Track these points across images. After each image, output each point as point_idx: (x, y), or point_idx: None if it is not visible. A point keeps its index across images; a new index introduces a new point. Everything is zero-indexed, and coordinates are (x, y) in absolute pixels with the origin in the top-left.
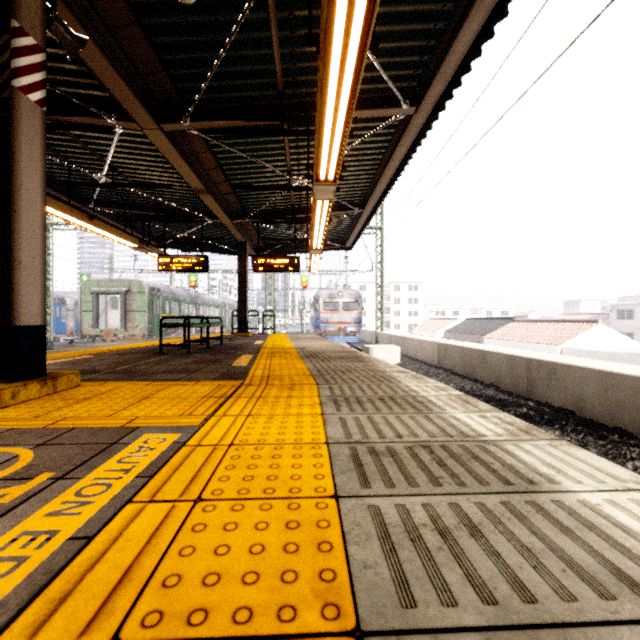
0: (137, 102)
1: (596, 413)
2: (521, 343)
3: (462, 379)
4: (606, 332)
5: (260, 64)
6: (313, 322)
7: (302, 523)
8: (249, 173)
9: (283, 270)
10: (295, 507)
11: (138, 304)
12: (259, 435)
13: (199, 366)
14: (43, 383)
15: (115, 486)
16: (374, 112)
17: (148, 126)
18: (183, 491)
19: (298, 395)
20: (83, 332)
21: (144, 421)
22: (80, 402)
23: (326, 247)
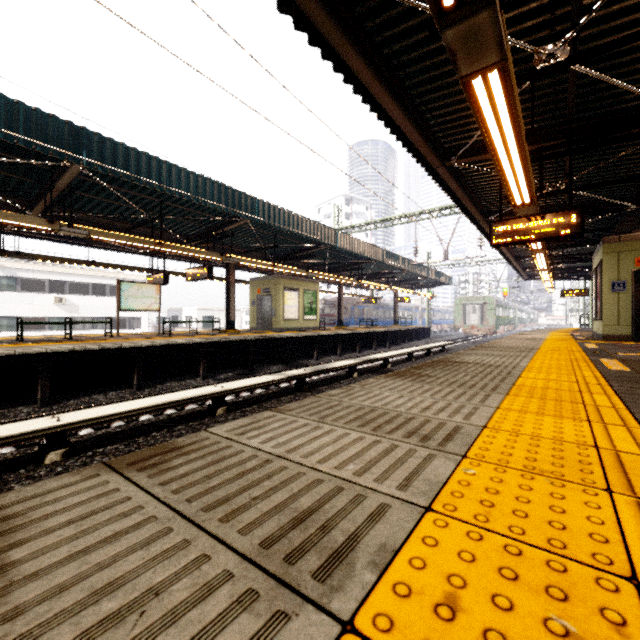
0: None
1: None
2: None
3: None
4: None
5: None
6: None
7: None
8: None
9: None
10: None
11: (489, 310)
12: None
13: None
14: None
15: None
16: None
17: None
18: None
19: None
20: (455, 327)
21: None
22: None
23: None
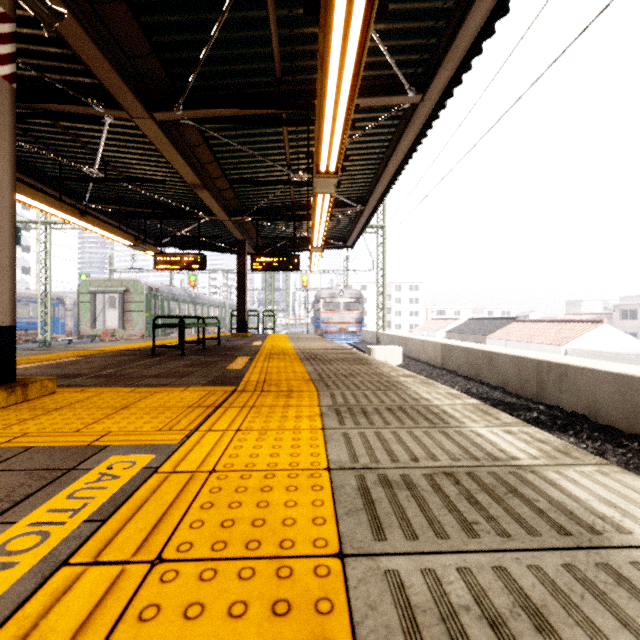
0: (125, 87)
1: (612, 418)
2: (524, 343)
3: (467, 381)
4: (611, 332)
5: (257, 47)
6: (314, 322)
7: (295, 604)
8: (247, 168)
9: (283, 269)
10: (286, 574)
11: (136, 304)
12: (248, 457)
13: (191, 369)
14: (10, 391)
15: (53, 536)
16: (378, 100)
17: (138, 115)
18: (140, 545)
19: (296, 404)
20: (81, 332)
21: (115, 438)
22: (49, 413)
23: (327, 246)
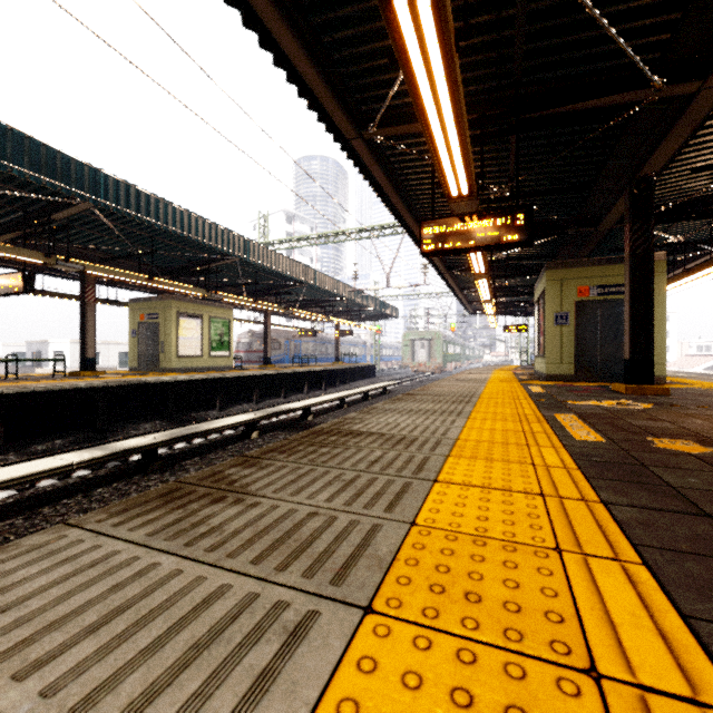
0: None
1: None
2: None
3: None
4: None
5: None
6: None
7: None
8: None
9: None
10: None
11: (437, 346)
12: None
13: None
14: None
15: None
16: None
17: None
18: None
19: None
20: (403, 364)
21: None
22: None
23: None
